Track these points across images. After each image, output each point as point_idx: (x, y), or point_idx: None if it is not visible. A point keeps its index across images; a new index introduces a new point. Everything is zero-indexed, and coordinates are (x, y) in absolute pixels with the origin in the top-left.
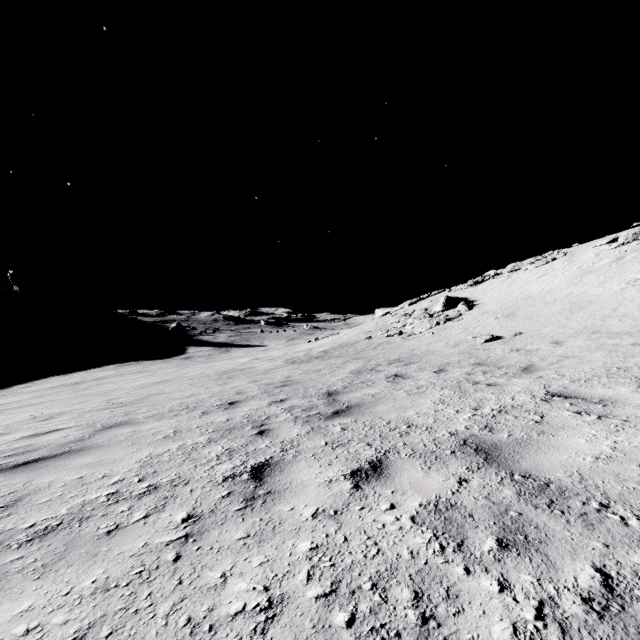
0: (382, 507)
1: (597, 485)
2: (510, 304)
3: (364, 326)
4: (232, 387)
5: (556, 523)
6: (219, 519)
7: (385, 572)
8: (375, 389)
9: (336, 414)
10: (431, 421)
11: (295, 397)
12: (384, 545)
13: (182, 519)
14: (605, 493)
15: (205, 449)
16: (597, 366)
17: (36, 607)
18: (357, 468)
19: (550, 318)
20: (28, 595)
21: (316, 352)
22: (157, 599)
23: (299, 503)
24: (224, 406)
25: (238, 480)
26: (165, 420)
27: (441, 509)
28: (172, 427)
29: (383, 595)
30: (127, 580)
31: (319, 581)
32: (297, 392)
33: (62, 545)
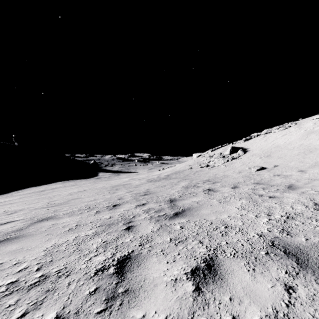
0: None
1: None
2: (267, 150)
3: (188, 162)
4: (117, 195)
5: None
6: None
7: None
8: (198, 198)
9: (176, 215)
10: (240, 223)
11: (151, 202)
12: None
13: None
14: None
15: (90, 241)
16: None
17: None
18: (195, 266)
19: (293, 157)
20: None
21: (163, 175)
22: None
23: (150, 308)
24: (110, 207)
25: (105, 274)
26: (74, 216)
27: None
28: (76, 222)
29: None
30: None
31: None
32: (152, 199)
33: None
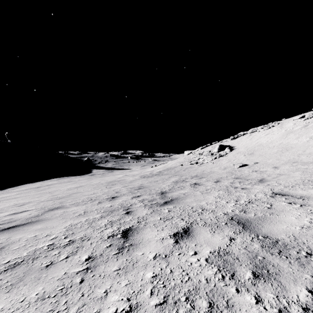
0: (190, 253)
1: (304, 242)
2: (251, 148)
3: (179, 159)
4: (114, 189)
5: (284, 263)
6: (104, 259)
7: (192, 291)
8: (185, 190)
9: (165, 203)
10: (214, 207)
11: (145, 194)
12: (192, 275)
13: (85, 259)
14: (309, 247)
15: (99, 221)
16: (297, 179)
17: (5, 309)
18: (176, 232)
19: (271, 155)
20: (1, 301)
21: (155, 172)
22: (69, 305)
23: (146, 251)
24: (109, 199)
25: (115, 238)
26: (80, 206)
27: (221, 255)
28: (83, 209)
29: (192, 304)
30: (54, 293)
31: (157, 295)
32: (146, 192)
33: (22, 273)
